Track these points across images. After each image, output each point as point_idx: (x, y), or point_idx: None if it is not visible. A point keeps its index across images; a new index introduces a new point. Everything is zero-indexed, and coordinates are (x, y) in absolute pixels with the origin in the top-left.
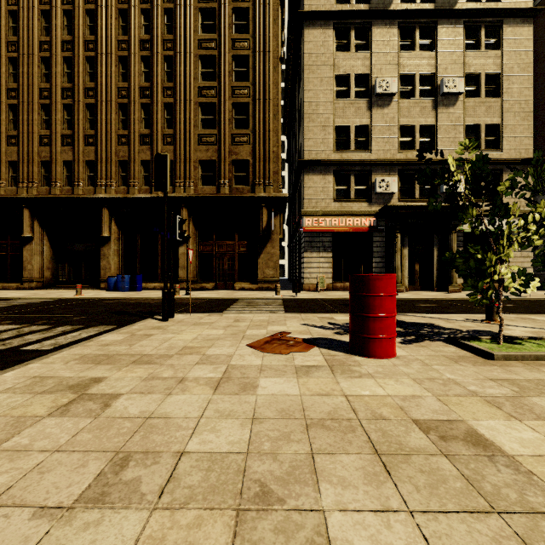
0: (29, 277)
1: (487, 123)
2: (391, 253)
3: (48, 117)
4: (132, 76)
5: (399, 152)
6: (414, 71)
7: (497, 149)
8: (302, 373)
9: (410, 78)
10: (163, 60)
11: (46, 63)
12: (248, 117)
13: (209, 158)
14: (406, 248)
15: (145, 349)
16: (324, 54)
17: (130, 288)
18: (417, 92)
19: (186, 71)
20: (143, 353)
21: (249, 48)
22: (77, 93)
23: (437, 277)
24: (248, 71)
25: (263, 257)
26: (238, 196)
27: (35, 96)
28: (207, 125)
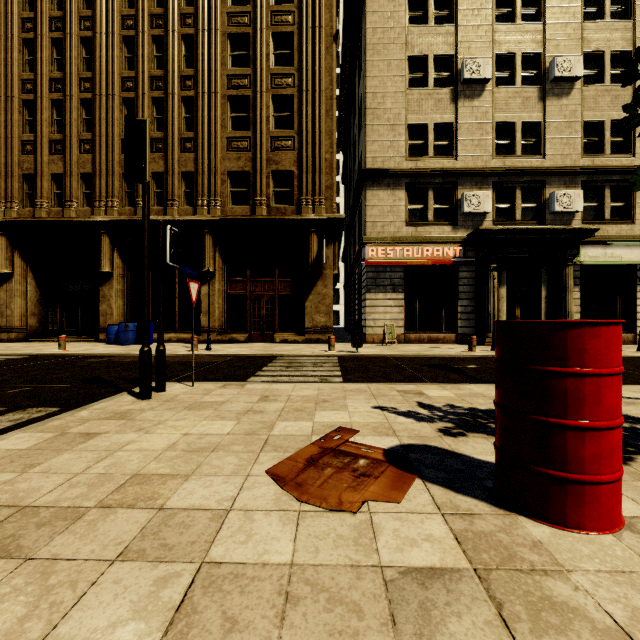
0: (7, 325)
1: (613, 119)
2: (483, 293)
3: (33, 117)
4: (140, 61)
5: (494, 158)
6: (514, 50)
7: (627, 153)
8: (412, 623)
9: (509, 60)
10: (180, 41)
11: (30, 47)
12: (292, 115)
13: (240, 169)
14: (504, 286)
15: (42, 484)
16: (394, 28)
17: (137, 340)
18: (518, 78)
19: (211, 54)
20: (23, 502)
21: (293, 24)
22: (68, 85)
23: None
24: (292, 54)
25: (312, 299)
26: (278, 218)
27: (15, 90)
28: (238, 126)
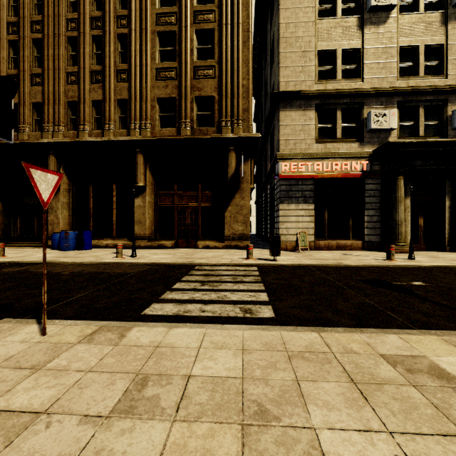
0: None
1: None
2: (390, 203)
3: None
4: (82, 4)
5: (398, 79)
6: None
7: None
8: None
9: None
10: None
11: None
12: (213, 47)
13: (168, 96)
14: (409, 197)
15: None
16: None
17: (77, 246)
18: (421, 4)
19: None
20: None
21: None
22: (22, 27)
23: (449, 233)
24: None
25: (231, 210)
26: (200, 137)
27: None
28: (166, 58)
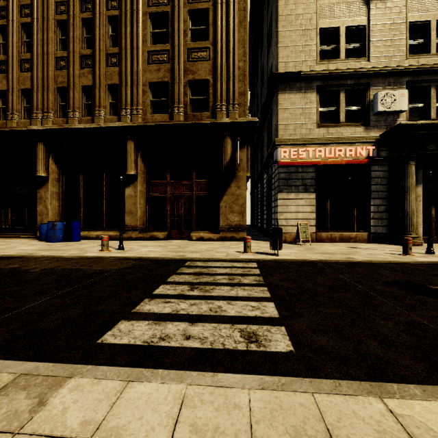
0: None
1: None
2: (400, 192)
3: None
4: None
5: (408, 57)
6: None
7: None
8: None
9: None
10: None
11: None
12: (207, 28)
13: (160, 80)
14: (420, 185)
15: None
16: None
17: (65, 237)
18: None
19: None
20: None
21: None
22: (11, 11)
23: None
24: None
25: (226, 199)
26: (194, 122)
27: None
28: (158, 41)
